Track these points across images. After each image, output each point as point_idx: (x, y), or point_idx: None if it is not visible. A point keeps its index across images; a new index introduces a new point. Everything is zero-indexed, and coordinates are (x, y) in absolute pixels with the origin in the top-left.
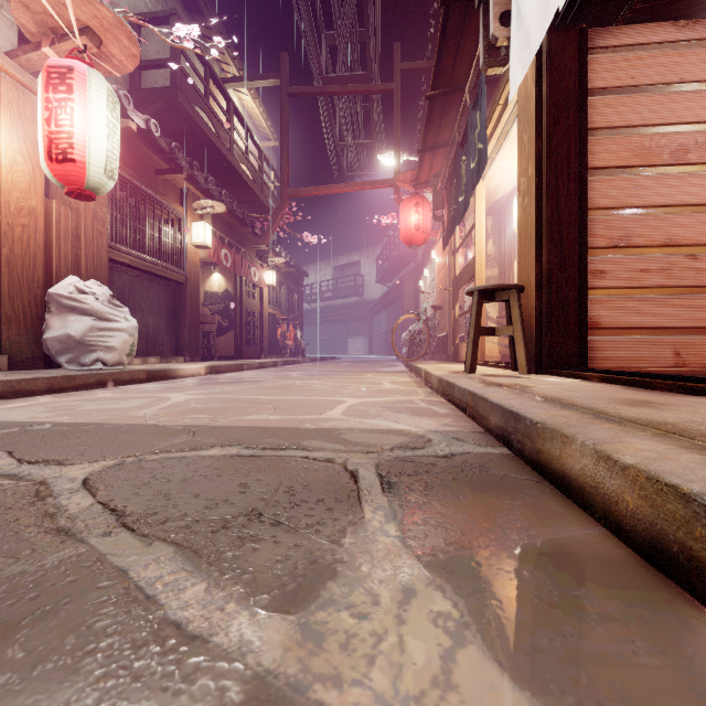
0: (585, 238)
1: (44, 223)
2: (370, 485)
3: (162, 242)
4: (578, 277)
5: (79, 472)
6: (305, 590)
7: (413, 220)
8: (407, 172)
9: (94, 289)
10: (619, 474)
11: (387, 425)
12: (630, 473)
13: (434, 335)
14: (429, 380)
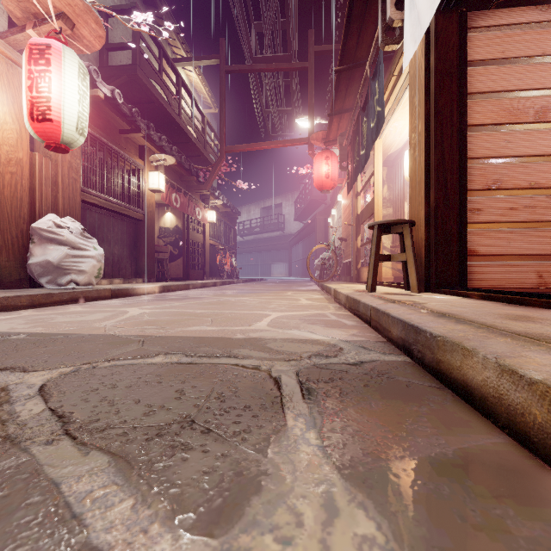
0: (465, 182)
1: (29, 171)
2: (291, 392)
3: (125, 187)
4: (459, 214)
5: (39, 379)
6: (229, 508)
7: (323, 170)
8: (319, 132)
9: (68, 224)
10: (525, 388)
11: (305, 335)
12: (538, 388)
13: (340, 261)
14: (338, 297)
